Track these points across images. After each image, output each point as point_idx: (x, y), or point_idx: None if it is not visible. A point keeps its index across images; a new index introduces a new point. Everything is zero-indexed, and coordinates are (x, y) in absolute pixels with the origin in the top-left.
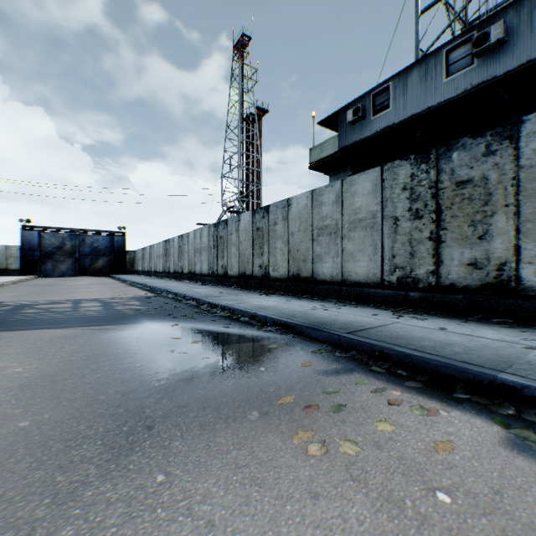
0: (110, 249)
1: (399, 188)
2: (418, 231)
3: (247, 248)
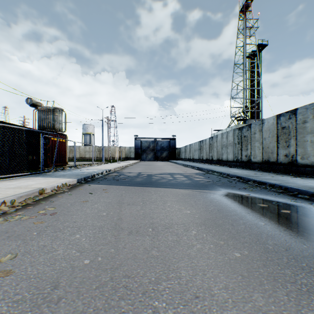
0: (168, 147)
1: None
2: None
3: (270, 142)
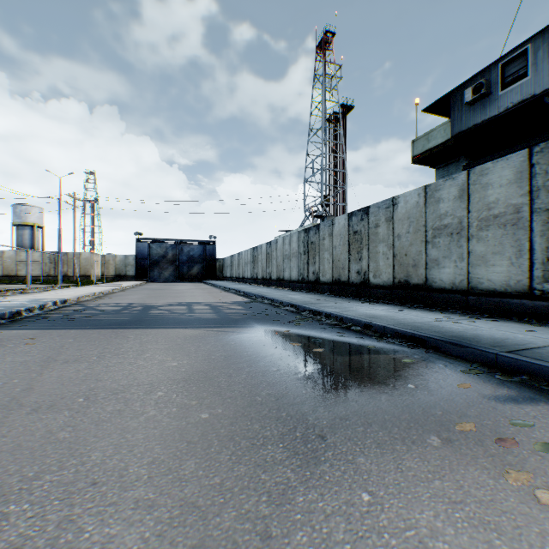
0: (202, 257)
1: None
2: None
3: (342, 253)
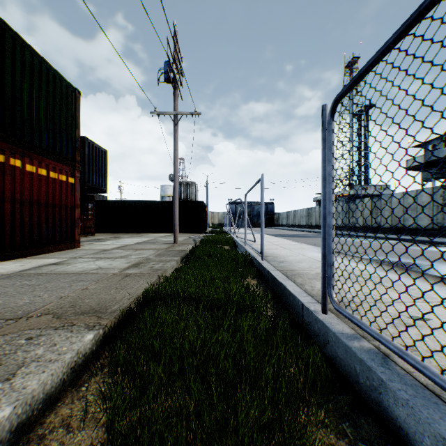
0: (265, 212)
1: (438, 196)
2: (444, 211)
3: (367, 214)
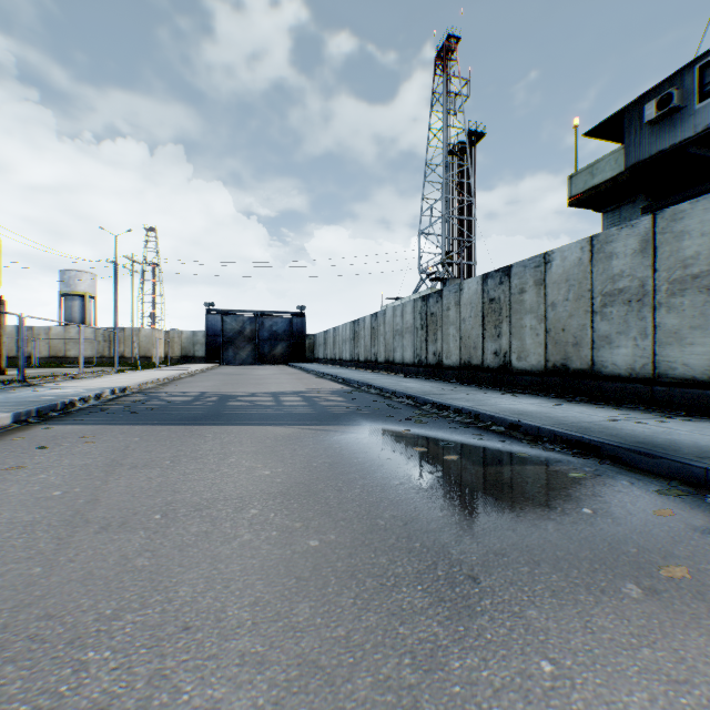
0: (288, 334)
1: None
2: None
3: (473, 328)
